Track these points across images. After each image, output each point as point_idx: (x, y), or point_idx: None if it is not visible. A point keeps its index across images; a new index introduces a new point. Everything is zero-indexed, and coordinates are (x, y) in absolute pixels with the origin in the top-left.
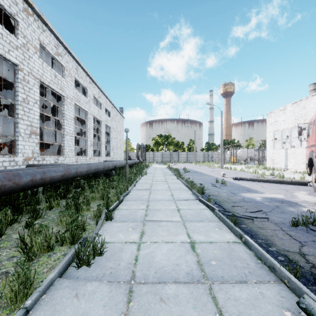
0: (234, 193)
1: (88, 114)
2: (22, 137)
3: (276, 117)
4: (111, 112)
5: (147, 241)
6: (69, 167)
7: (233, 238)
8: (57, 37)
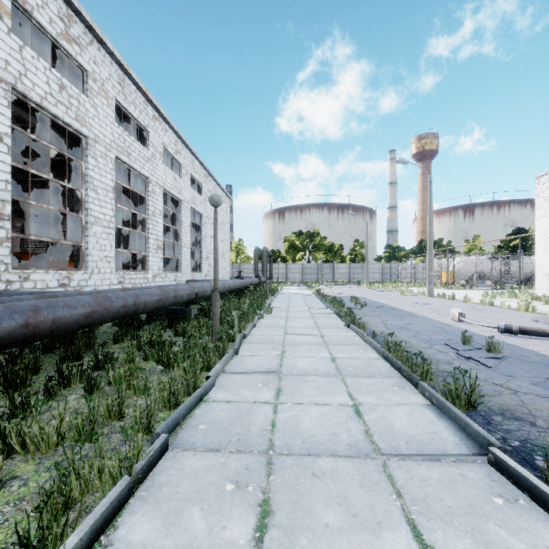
0: None
1: (150, 184)
2: None
3: None
4: (203, 185)
5: None
6: None
7: None
8: None
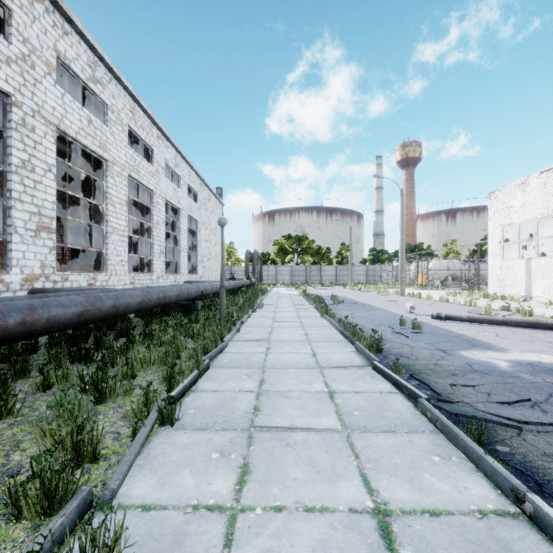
0: (444, 350)
1: (154, 196)
2: (21, 236)
3: (508, 200)
4: (199, 193)
5: (256, 505)
6: (99, 294)
7: (493, 497)
8: (93, 48)
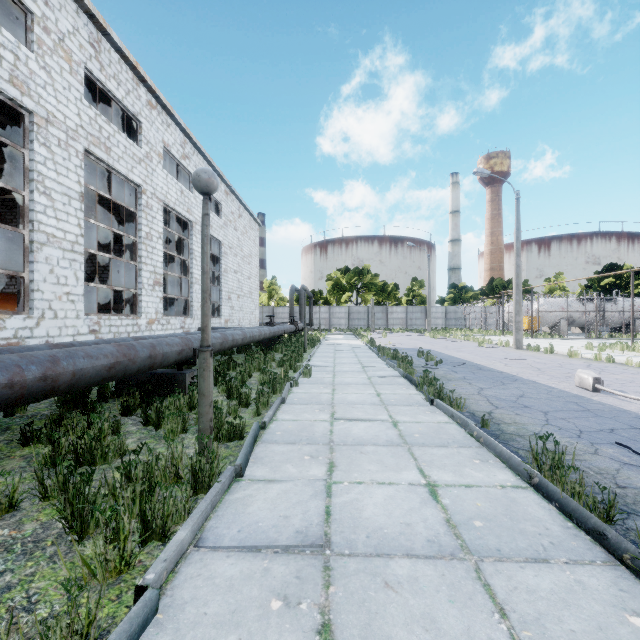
0: None
1: (143, 195)
2: None
3: None
4: (223, 204)
5: None
6: None
7: None
8: None
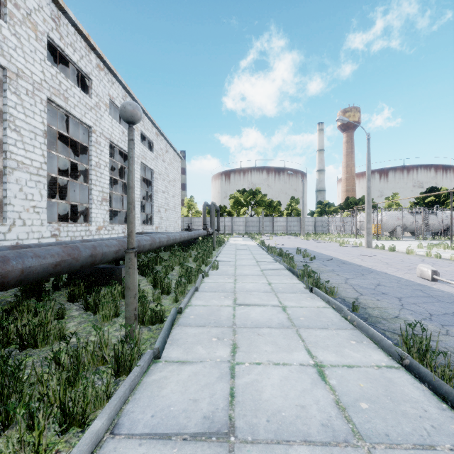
0: None
1: (93, 134)
2: None
3: None
4: (154, 142)
5: None
6: None
7: None
8: None
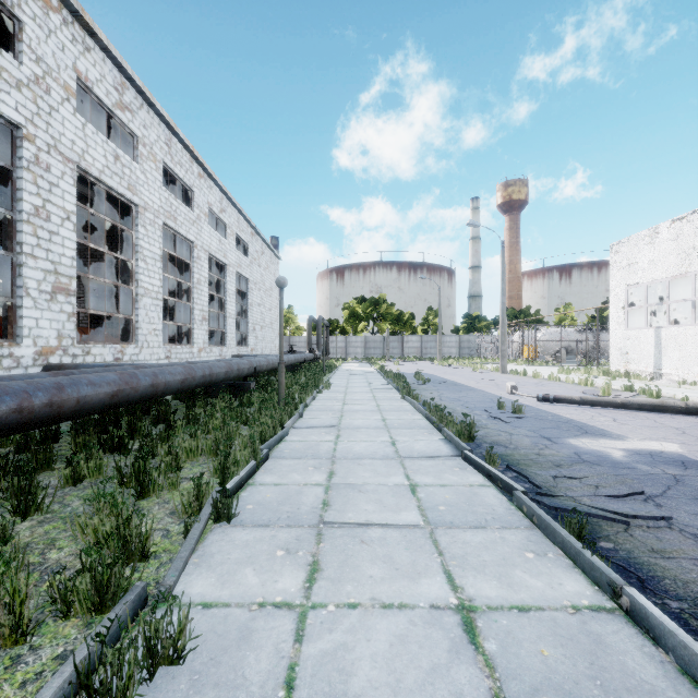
0: (549, 437)
1: (195, 249)
2: (34, 299)
3: (634, 254)
4: (250, 245)
5: (328, 602)
6: (134, 371)
7: (589, 593)
8: (120, 67)
